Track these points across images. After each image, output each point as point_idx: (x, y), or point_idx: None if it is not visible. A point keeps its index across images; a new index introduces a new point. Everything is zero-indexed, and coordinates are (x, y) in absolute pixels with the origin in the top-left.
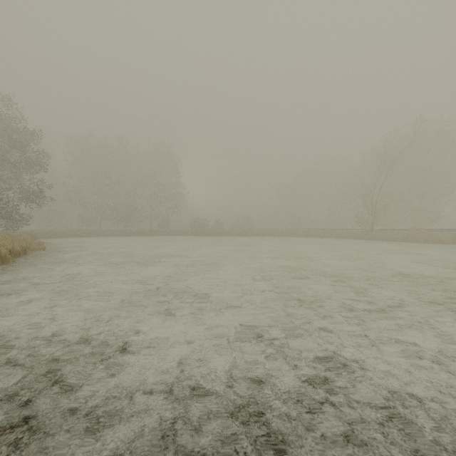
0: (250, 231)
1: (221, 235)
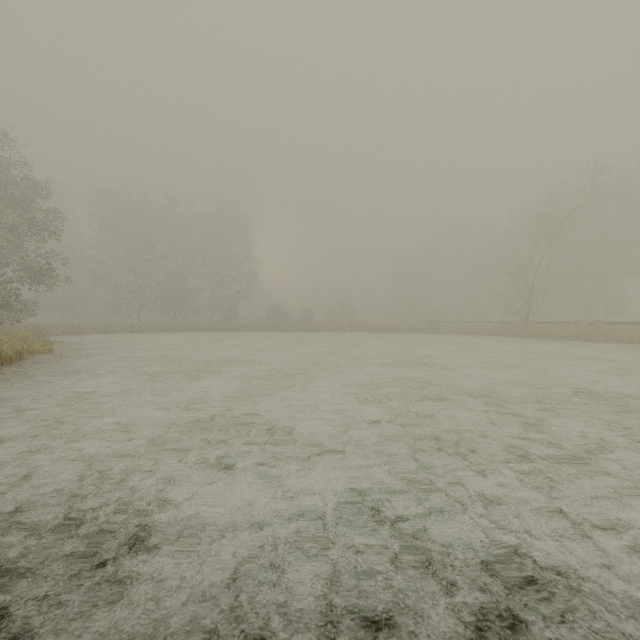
0: (351, 325)
1: (310, 330)
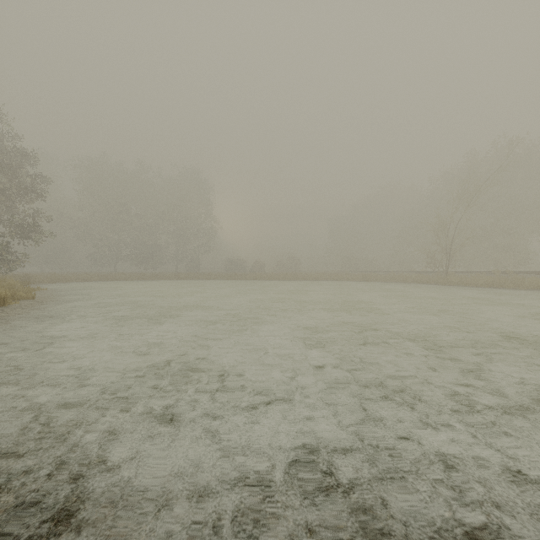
0: (297, 274)
1: (261, 279)
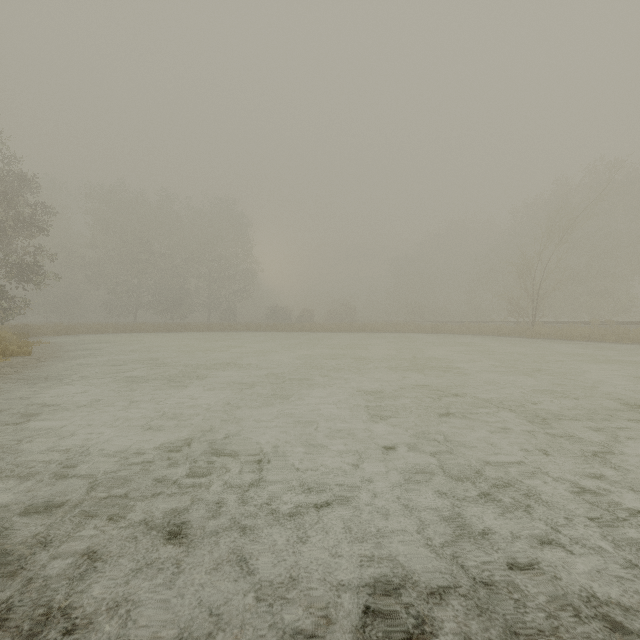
0: (352, 325)
1: (309, 330)
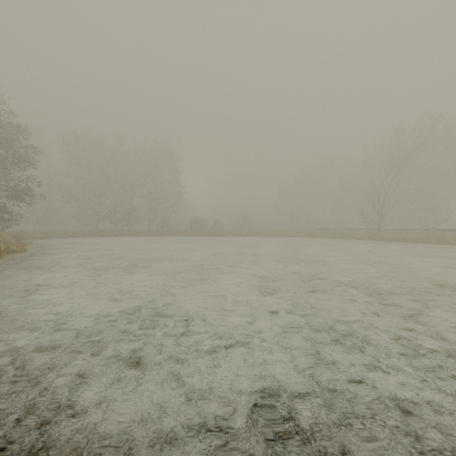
0: (251, 231)
1: (220, 235)
